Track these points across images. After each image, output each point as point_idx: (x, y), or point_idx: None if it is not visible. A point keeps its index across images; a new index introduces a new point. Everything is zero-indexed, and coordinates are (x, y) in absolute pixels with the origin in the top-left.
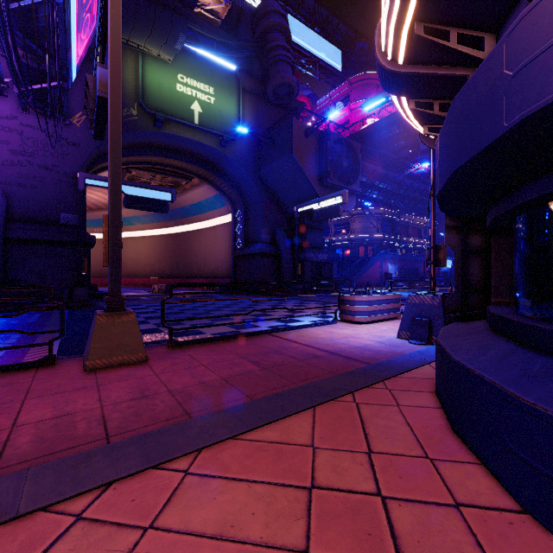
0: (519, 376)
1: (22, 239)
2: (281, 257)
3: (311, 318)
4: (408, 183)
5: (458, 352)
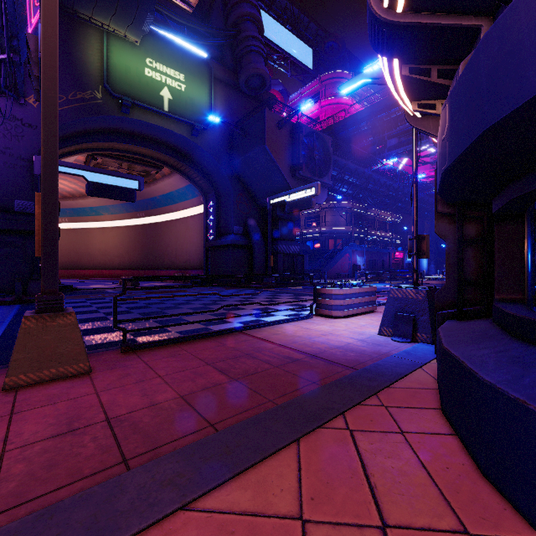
0: None
1: None
2: (253, 249)
3: (285, 311)
4: (376, 178)
5: (485, 369)
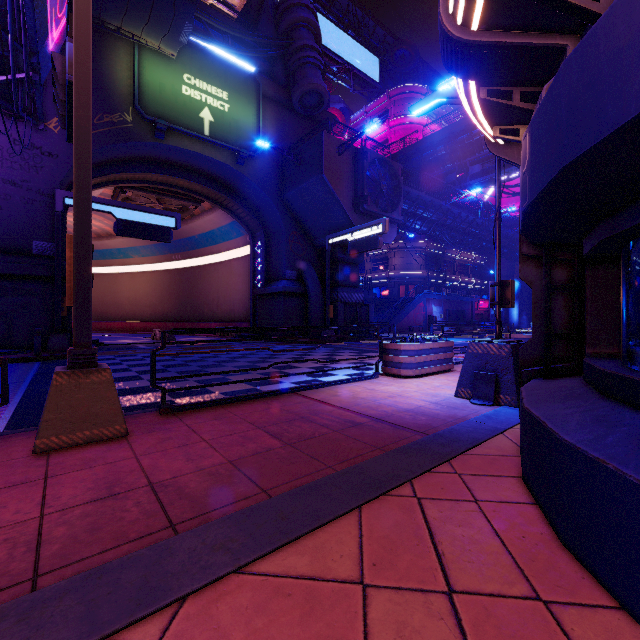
0: None
1: None
2: (309, 297)
3: (346, 371)
4: (455, 212)
5: (566, 429)
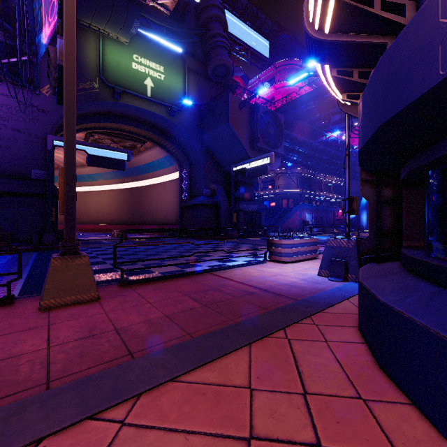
0: None
1: None
2: (219, 208)
3: (244, 258)
4: (321, 148)
5: (383, 294)
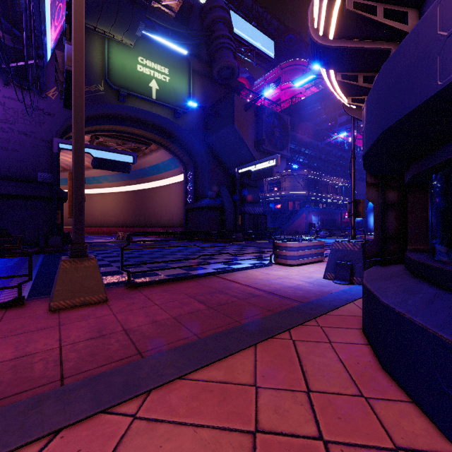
0: (450, 321)
1: (4, 194)
2: (224, 210)
3: (250, 261)
4: (328, 150)
5: (385, 296)
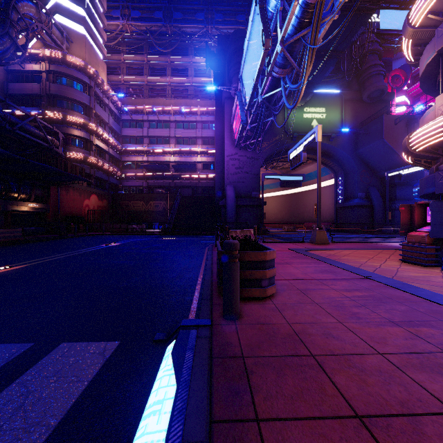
0: None
1: (240, 205)
2: (373, 208)
3: None
4: None
5: None
